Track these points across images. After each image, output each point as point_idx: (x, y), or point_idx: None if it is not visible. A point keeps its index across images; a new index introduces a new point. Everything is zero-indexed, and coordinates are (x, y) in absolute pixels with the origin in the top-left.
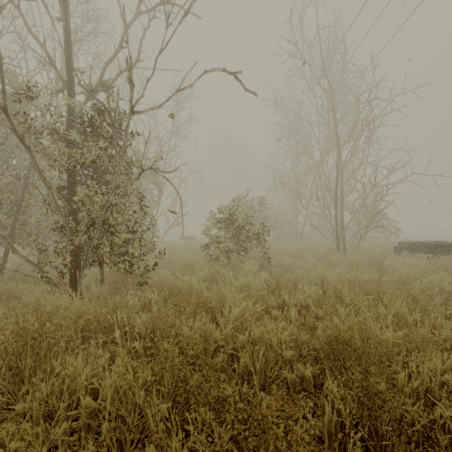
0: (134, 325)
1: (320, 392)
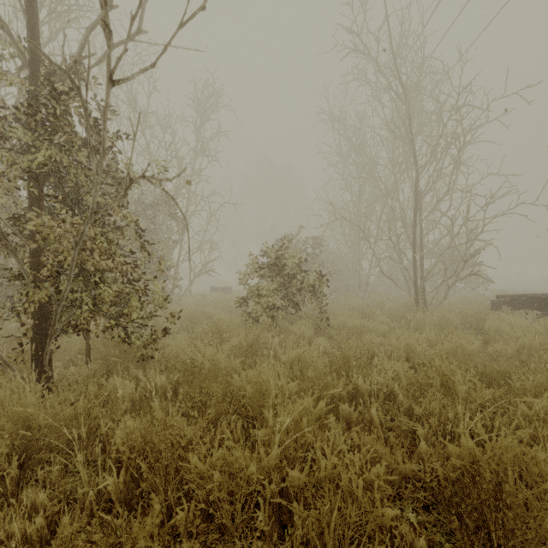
0: (114, 440)
1: None
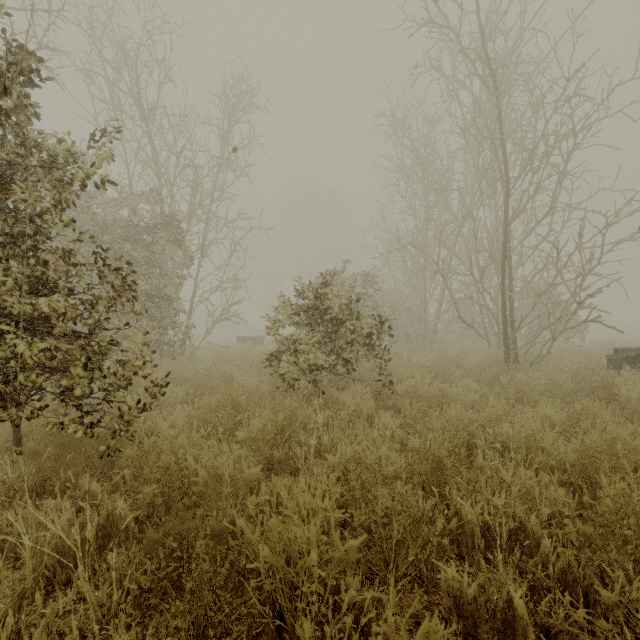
0: None
1: None
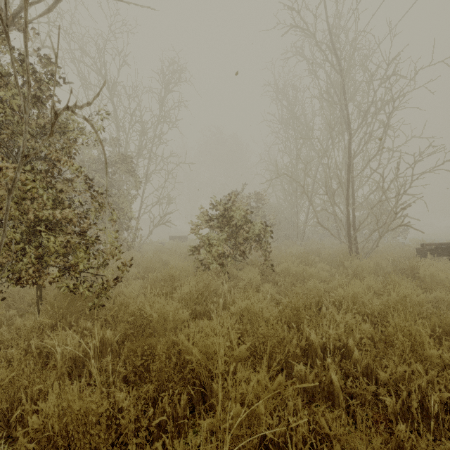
0: (28, 426)
1: None
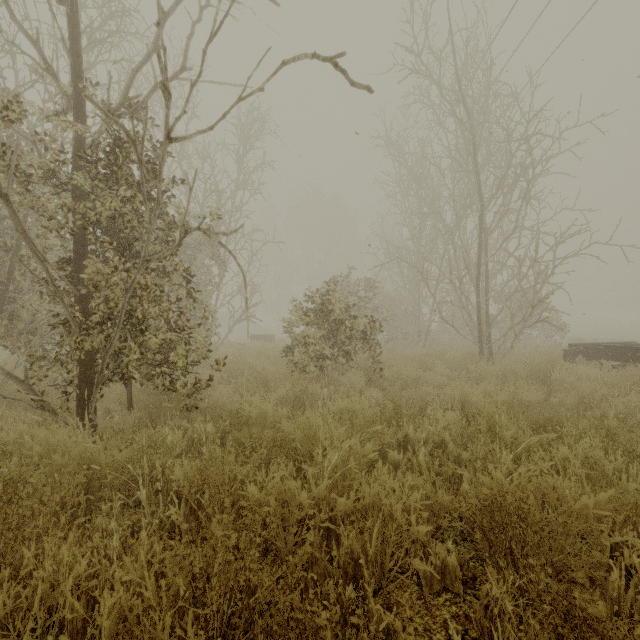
0: (171, 478)
1: (472, 593)
